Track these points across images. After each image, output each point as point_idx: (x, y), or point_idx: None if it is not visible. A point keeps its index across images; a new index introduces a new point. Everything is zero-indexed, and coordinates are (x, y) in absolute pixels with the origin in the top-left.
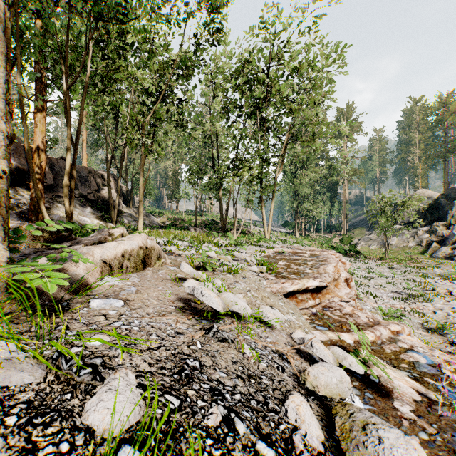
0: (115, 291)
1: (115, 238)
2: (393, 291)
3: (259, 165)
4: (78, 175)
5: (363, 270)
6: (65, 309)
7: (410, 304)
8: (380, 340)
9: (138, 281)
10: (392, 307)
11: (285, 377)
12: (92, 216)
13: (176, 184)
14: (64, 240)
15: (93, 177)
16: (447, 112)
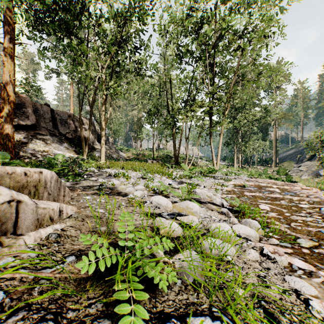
0: None
1: None
2: None
3: (210, 102)
4: (59, 118)
5: None
6: None
7: None
8: None
9: None
10: None
11: None
12: (66, 151)
13: (139, 128)
14: None
15: (72, 120)
16: None
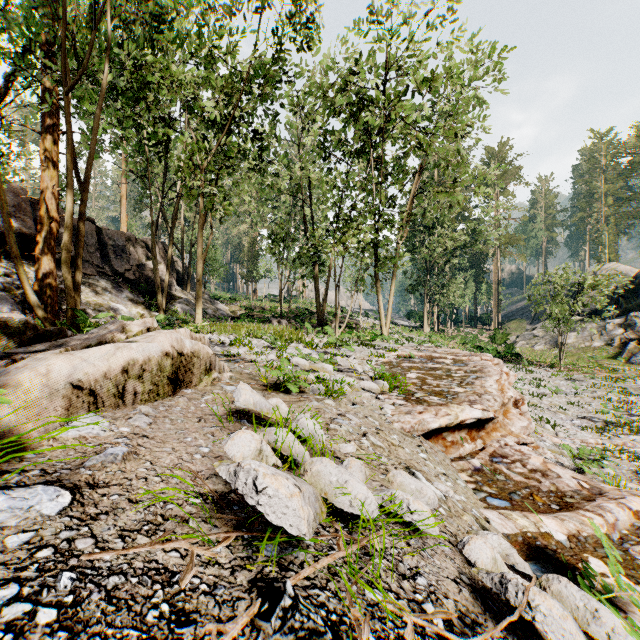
0: (81, 453)
1: (133, 336)
2: (580, 415)
3: (374, 227)
4: (111, 244)
5: (529, 383)
6: None
7: (609, 438)
8: (616, 533)
9: (148, 423)
10: (584, 443)
11: None
12: (130, 303)
13: (253, 258)
14: (51, 339)
15: (134, 247)
16: None
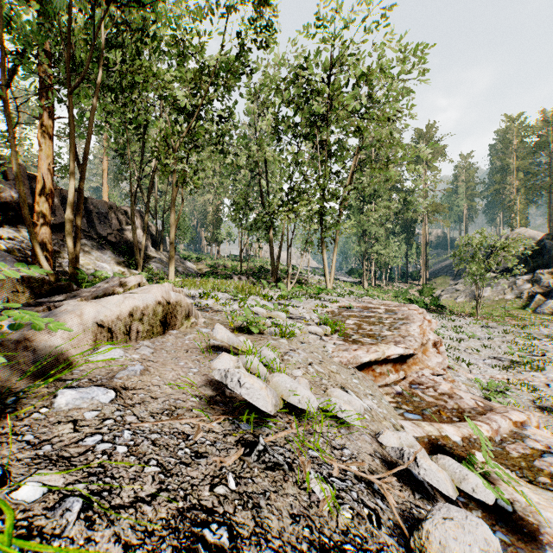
0: (110, 370)
1: (128, 289)
2: (491, 356)
3: (320, 198)
4: (95, 211)
5: (450, 329)
6: (6, 412)
7: (514, 374)
8: (498, 436)
9: (151, 352)
10: (492, 378)
11: (384, 539)
12: (112, 262)
13: (217, 223)
14: (61, 292)
15: (115, 214)
16: (552, 132)
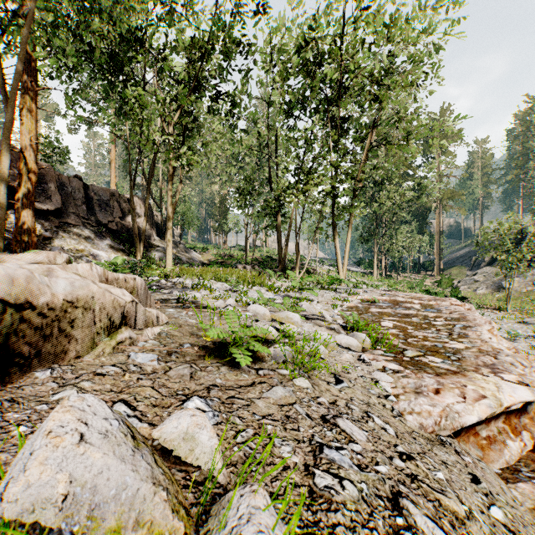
0: None
1: None
2: None
3: (332, 177)
4: (96, 198)
5: None
6: None
7: None
8: None
9: None
10: None
11: None
12: (110, 250)
13: (223, 213)
14: None
15: (117, 202)
16: None
